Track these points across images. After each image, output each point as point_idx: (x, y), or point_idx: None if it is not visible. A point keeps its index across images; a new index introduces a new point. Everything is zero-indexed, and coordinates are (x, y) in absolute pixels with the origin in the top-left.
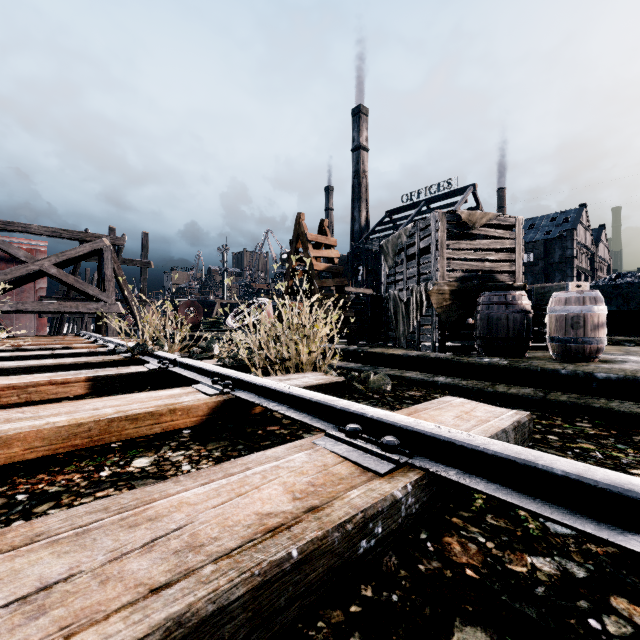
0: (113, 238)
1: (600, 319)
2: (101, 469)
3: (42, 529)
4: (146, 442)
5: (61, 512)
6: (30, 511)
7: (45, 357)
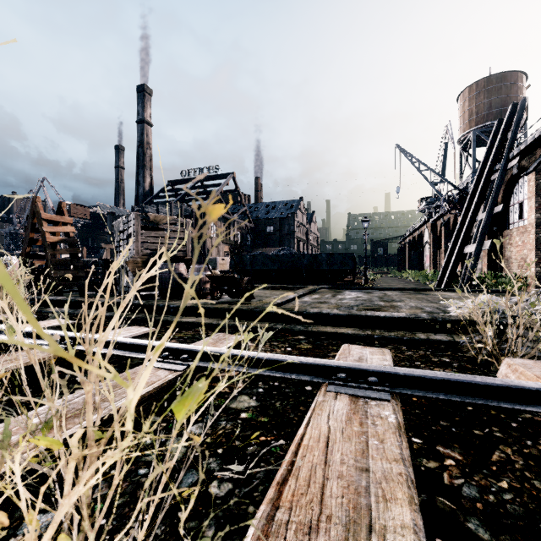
0: None
1: (207, 279)
2: None
3: None
4: None
5: None
6: None
7: None
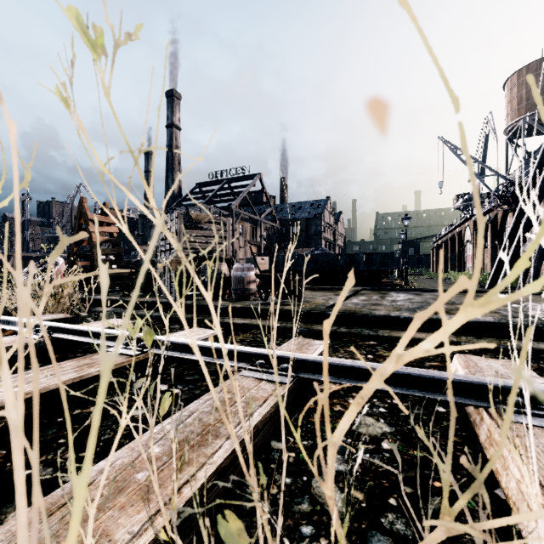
0: None
1: (251, 279)
2: None
3: None
4: None
5: None
6: None
7: None
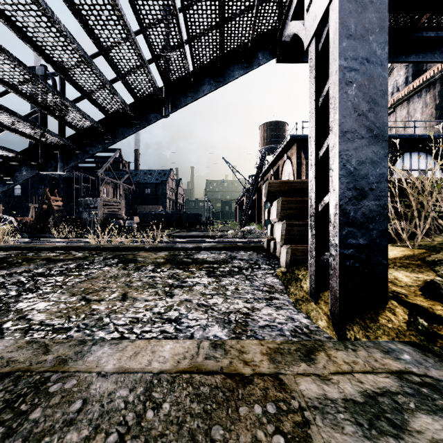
0: None
1: (134, 226)
2: None
3: None
4: None
5: None
6: None
7: None
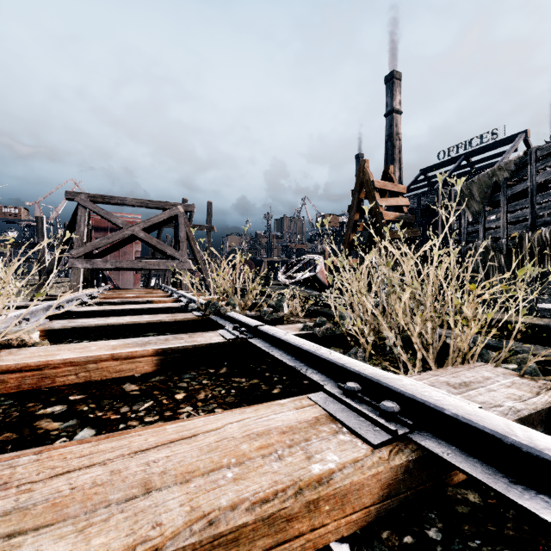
0: (185, 205)
1: None
2: None
3: None
4: None
5: None
6: None
7: (127, 311)
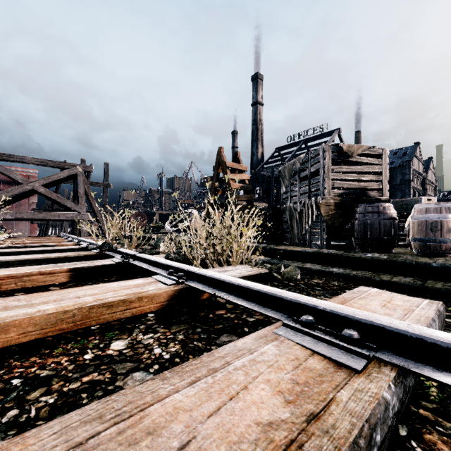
0: (84, 166)
1: None
2: (84, 352)
3: (35, 448)
4: (119, 325)
5: (54, 421)
6: (23, 398)
7: (36, 252)
